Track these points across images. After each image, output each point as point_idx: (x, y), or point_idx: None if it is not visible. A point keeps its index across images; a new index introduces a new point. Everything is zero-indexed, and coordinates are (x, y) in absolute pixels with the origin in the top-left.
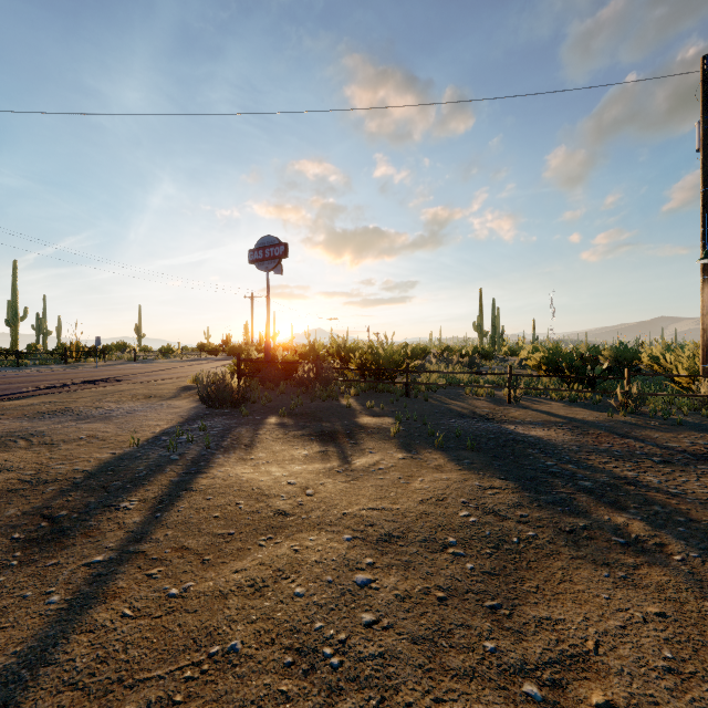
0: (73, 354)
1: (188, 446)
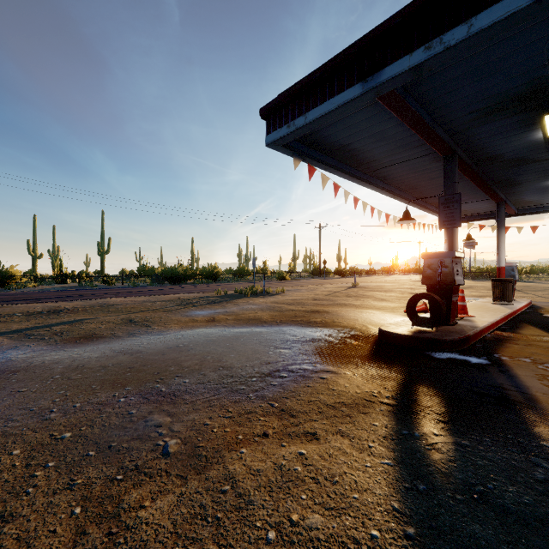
0: (372, 272)
1: (479, 281)
